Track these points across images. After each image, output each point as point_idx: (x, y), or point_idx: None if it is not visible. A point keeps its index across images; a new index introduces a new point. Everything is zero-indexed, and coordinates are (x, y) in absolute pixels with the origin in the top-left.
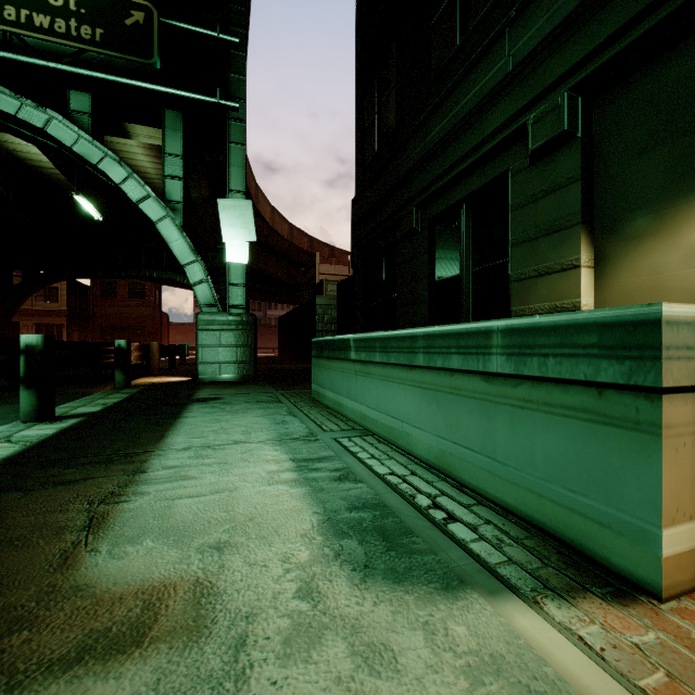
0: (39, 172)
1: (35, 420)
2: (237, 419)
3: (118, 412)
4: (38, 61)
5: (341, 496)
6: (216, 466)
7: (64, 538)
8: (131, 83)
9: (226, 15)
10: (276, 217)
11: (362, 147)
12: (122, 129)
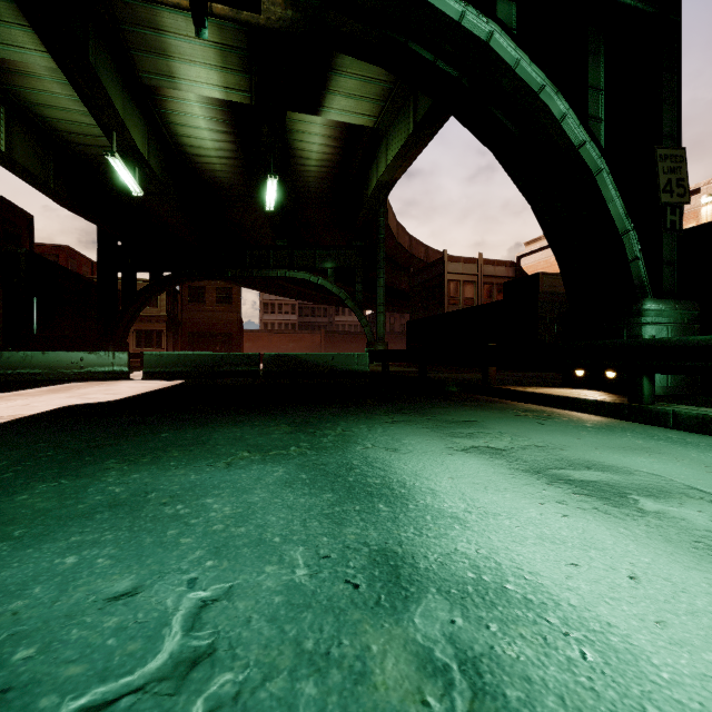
0: (192, 161)
1: None
2: None
3: None
4: None
5: None
6: None
7: None
8: None
9: None
10: (390, 213)
11: None
12: (317, 103)
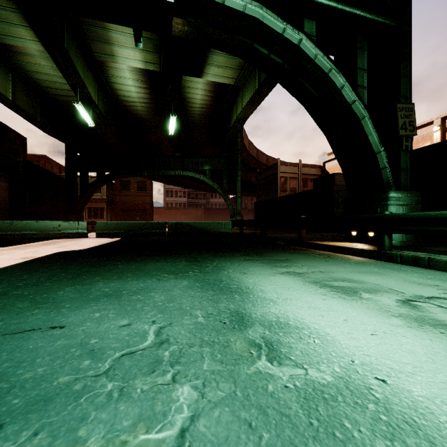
0: (123, 104)
1: None
2: None
3: None
4: None
5: None
6: None
7: None
8: (351, 10)
9: None
10: (244, 135)
11: None
12: (200, 71)
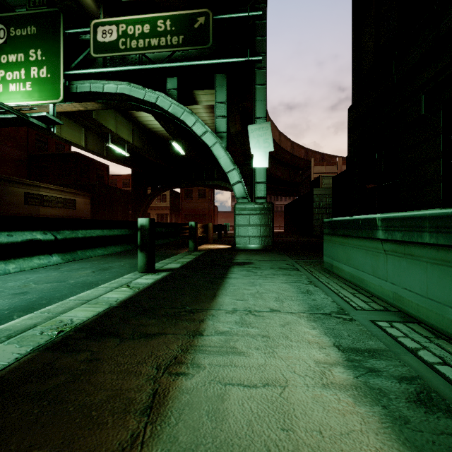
0: (157, 134)
1: (145, 272)
2: (267, 284)
3: (189, 269)
4: (153, 65)
5: (450, 449)
6: (260, 339)
7: (128, 420)
8: (198, 63)
9: (252, 4)
10: (282, 138)
11: (358, 62)
12: (194, 100)
